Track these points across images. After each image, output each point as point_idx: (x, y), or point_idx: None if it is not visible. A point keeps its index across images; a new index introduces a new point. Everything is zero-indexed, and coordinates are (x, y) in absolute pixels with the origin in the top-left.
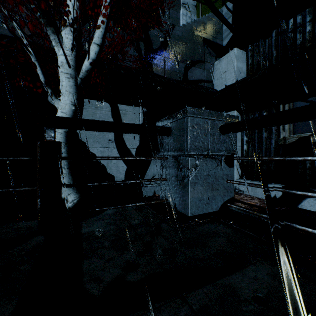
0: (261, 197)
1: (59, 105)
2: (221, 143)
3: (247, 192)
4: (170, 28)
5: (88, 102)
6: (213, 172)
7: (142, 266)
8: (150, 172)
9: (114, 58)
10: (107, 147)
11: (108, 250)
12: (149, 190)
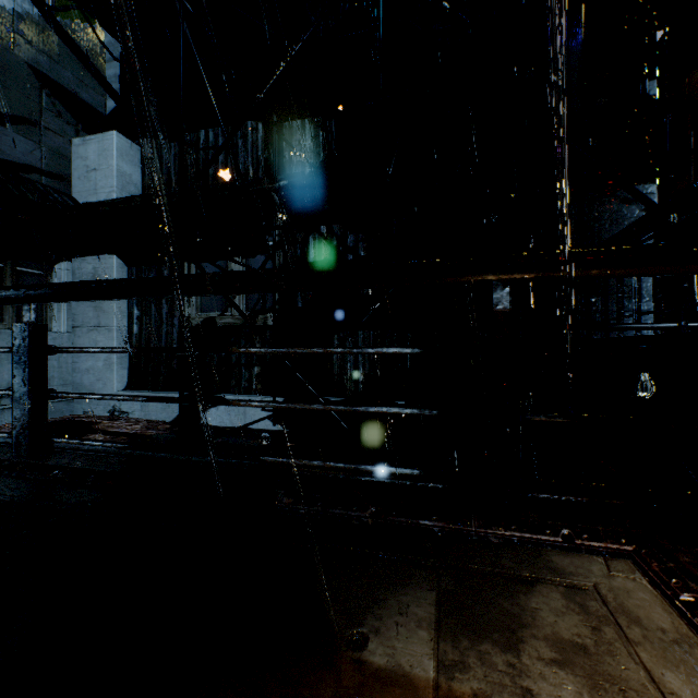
0: (157, 418)
1: None
2: None
3: (135, 413)
4: None
5: None
6: None
7: None
8: None
9: None
10: None
11: None
12: None
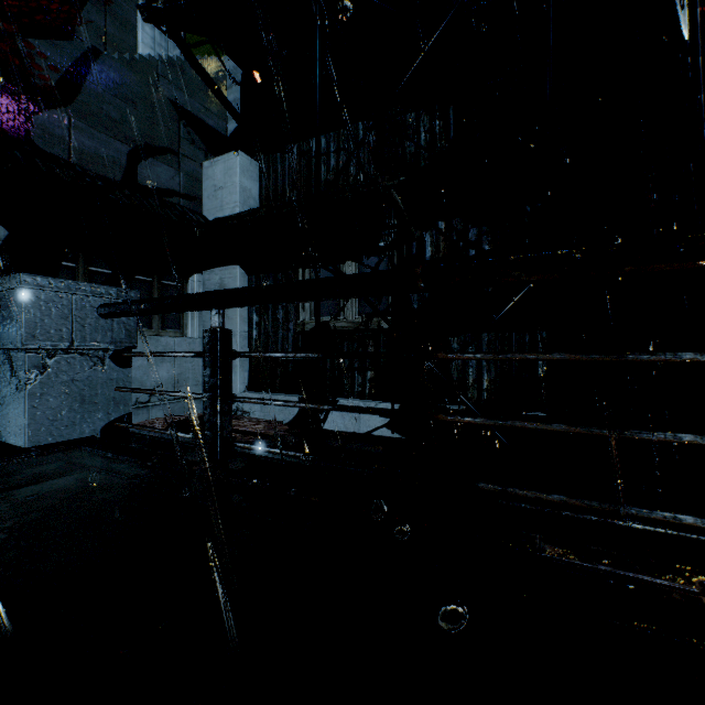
0: (275, 419)
1: None
2: (103, 332)
3: (255, 413)
4: (88, 54)
5: None
6: (85, 375)
7: None
8: None
9: None
10: None
11: None
12: None
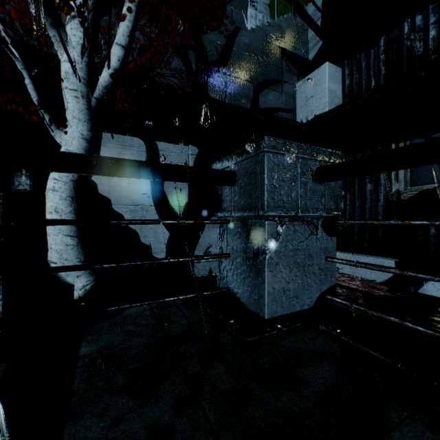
0: (365, 277)
1: (63, 139)
2: (318, 198)
3: (344, 269)
4: (233, 32)
5: (111, 138)
6: (304, 244)
7: (181, 439)
8: (204, 240)
9: (151, 74)
10: (141, 205)
11: (119, 396)
12: (203, 268)
